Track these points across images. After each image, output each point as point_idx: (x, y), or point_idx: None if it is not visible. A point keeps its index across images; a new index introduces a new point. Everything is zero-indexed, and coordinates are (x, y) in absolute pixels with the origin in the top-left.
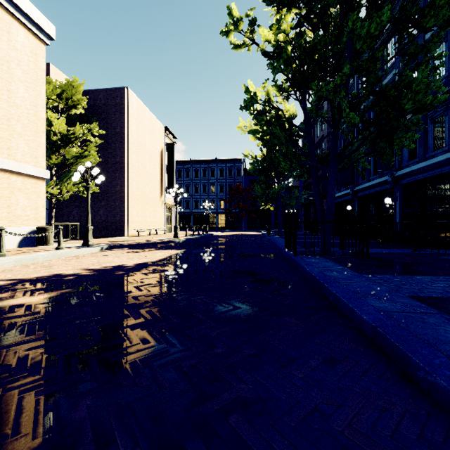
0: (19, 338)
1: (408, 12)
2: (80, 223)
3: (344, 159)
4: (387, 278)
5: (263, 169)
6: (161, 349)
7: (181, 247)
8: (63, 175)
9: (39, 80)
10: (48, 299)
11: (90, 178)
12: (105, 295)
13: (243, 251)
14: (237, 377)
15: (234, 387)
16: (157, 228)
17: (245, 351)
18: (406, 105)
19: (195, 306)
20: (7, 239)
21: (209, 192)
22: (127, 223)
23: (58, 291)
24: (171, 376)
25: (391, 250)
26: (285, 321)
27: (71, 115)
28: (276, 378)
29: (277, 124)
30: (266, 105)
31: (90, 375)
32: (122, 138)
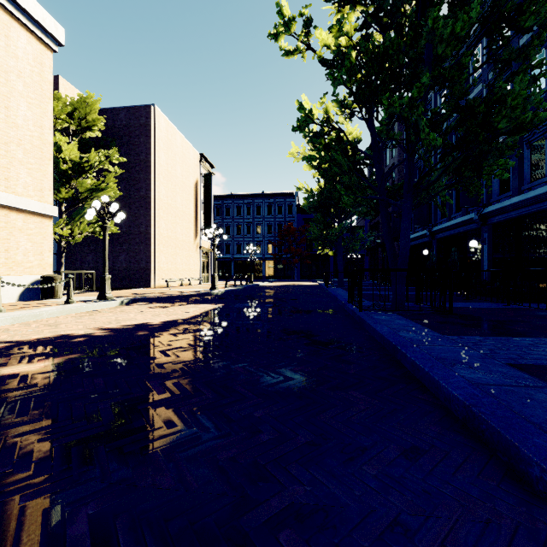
0: (7, 420)
1: (501, 8)
2: (96, 272)
3: (421, 192)
4: (478, 340)
5: (320, 205)
6: (190, 435)
7: (220, 301)
8: (75, 212)
9: (44, 95)
10: (50, 368)
11: (107, 215)
12: (122, 362)
13: (296, 305)
14: (289, 475)
15: (286, 488)
16: (190, 278)
17: (299, 437)
18: (499, 124)
19: (236, 376)
20: (5, 291)
21: (254, 233)
22: (154, 272)
23: (63, 357)
24: (203, 473)
25: (478, 305)
26: (350, 397)
27: (85, 139)
28: (342, 476)
29: (338, 149)
30: (324, 126)
31: (95, 471)
32: (148, 168)
